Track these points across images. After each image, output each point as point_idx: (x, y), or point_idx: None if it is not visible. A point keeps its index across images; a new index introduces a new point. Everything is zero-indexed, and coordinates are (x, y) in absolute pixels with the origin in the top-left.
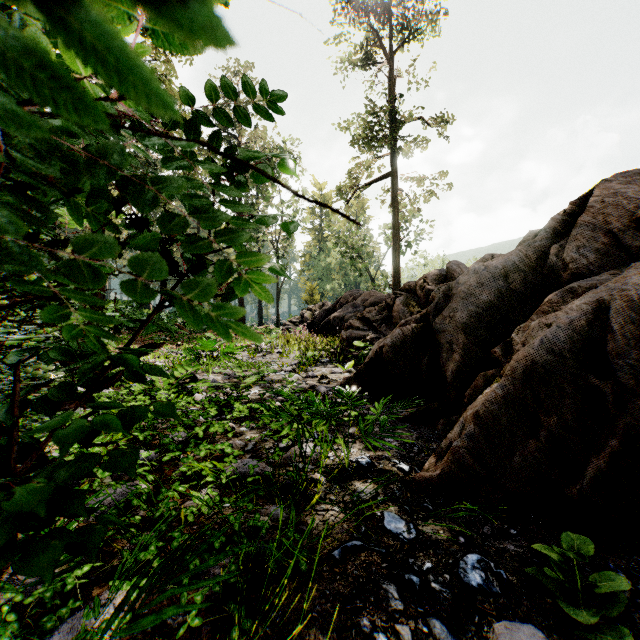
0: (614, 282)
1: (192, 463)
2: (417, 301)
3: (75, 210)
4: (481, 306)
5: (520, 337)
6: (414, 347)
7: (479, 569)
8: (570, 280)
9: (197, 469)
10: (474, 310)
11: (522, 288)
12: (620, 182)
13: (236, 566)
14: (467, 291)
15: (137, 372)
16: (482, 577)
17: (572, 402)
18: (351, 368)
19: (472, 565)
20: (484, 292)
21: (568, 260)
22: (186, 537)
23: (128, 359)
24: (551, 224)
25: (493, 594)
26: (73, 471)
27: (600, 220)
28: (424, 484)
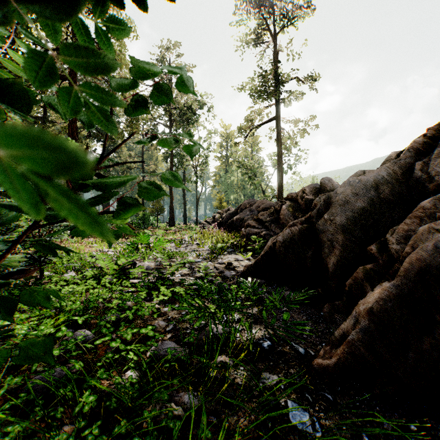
0: None
1: (119, 346)
2: (298, 207)
3: None
4: (356, 211)
5: (394, 237)
6: (300, 243)
7: None
8: (435, 190)
9: (122, 353)
10: (350, 214)
11: (390, 197)
12: None
13: None
14: (344, 199)
15: None
16: None
17: None
18: (250, 257)
19: None
20: (358, 200)
21: (433, 173)
22: None
23: None
24: (413, 145)
25: None
26: None
27: None
28: (322, 371)
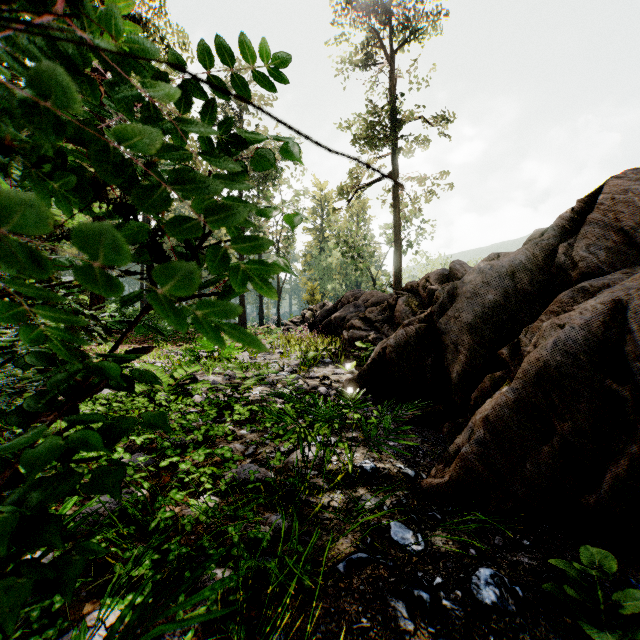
0: (631, 281)
1: (190, 469)
2: (419, 301)
3: (48, 196)
4: (487, 306)
5: (528, 338)
6: (418, 348)
7: (493, 585)
8: (580, 279)
9: (195, 475)
10: (480, 310)
11: (529, 288)
12: (630, 179)
13: (235, 582)
14: (472, 291)
15: (126, 378)
16: (496, 594)
17: (587, 407)
18: (353, 369)
19: (485, 580)
20: (490, 292)
21: (577, 259)
22: (183, 550)
23: (110, 366)
24: (559, 222)
25: (509, 613)
26: (49, 492)
27: (610, 218)
28: (431, 491)
